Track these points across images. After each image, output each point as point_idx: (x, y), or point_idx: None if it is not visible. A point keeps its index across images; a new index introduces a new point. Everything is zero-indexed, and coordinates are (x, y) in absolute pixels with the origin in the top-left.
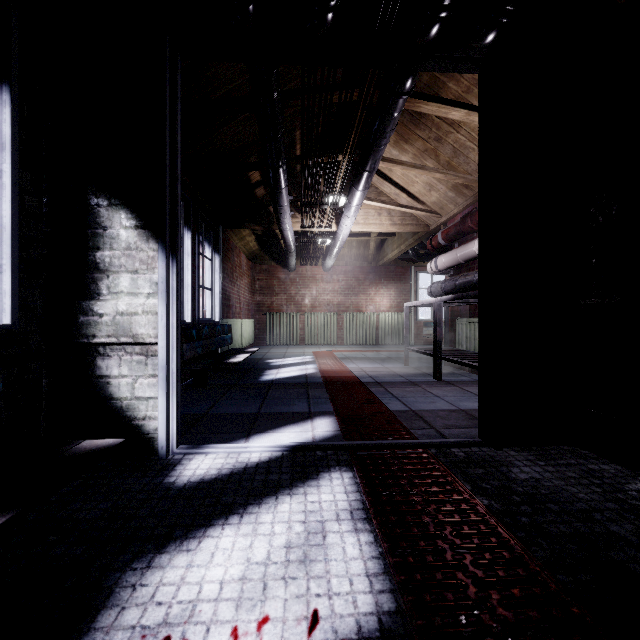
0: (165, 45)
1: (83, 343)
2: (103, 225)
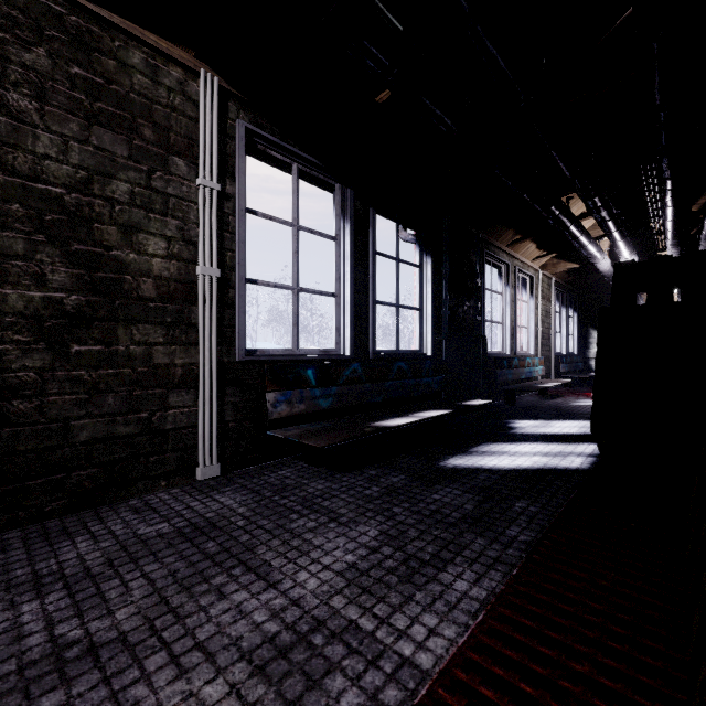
0: (606, 296)
1: (586, 358)
2: (591, 334)
